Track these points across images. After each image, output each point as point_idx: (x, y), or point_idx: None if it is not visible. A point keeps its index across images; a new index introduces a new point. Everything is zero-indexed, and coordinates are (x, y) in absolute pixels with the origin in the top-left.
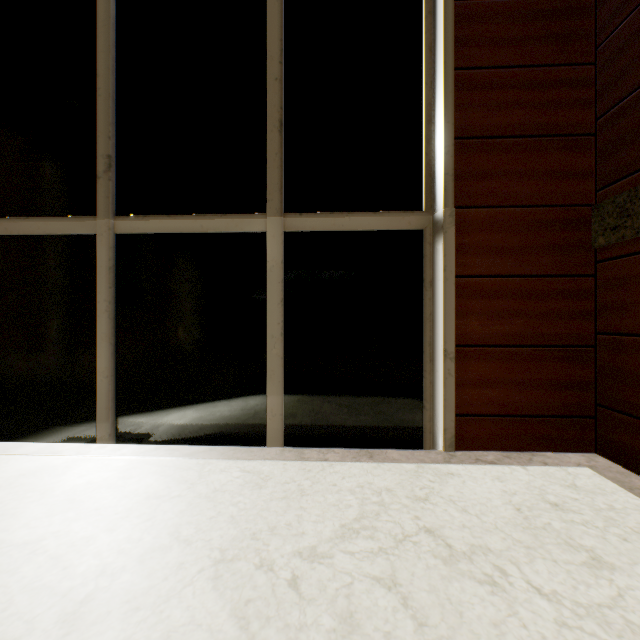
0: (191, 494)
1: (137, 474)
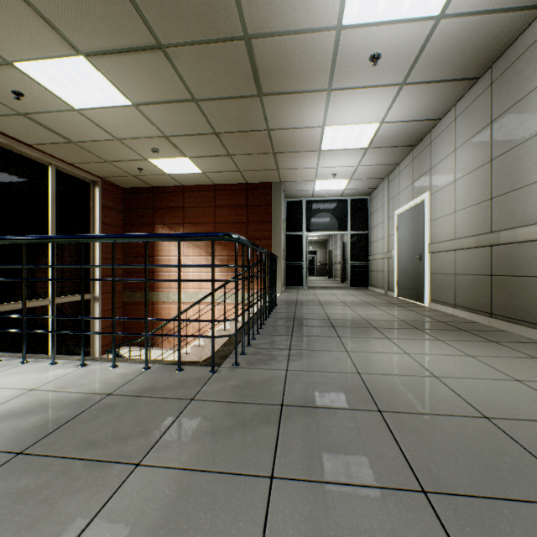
0: None
1: None
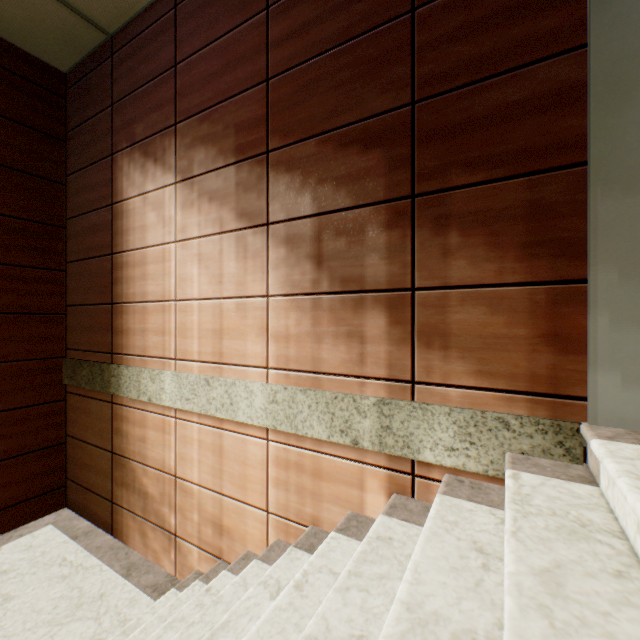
0: None
1: None
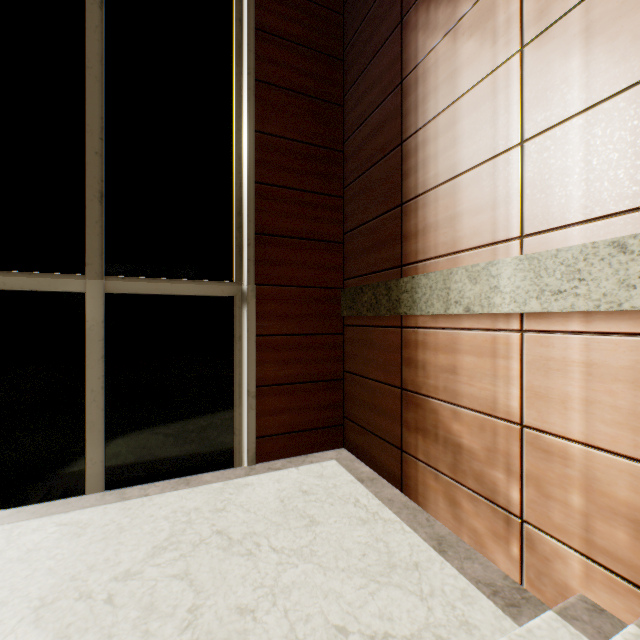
0: (0, 562)
1: None
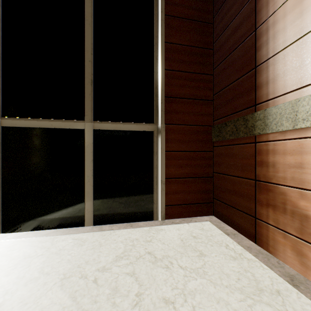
0: (48, 253)
1: (18, 247)
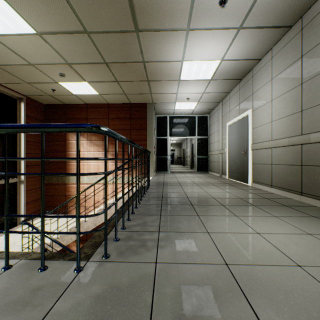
0: None
1: None
